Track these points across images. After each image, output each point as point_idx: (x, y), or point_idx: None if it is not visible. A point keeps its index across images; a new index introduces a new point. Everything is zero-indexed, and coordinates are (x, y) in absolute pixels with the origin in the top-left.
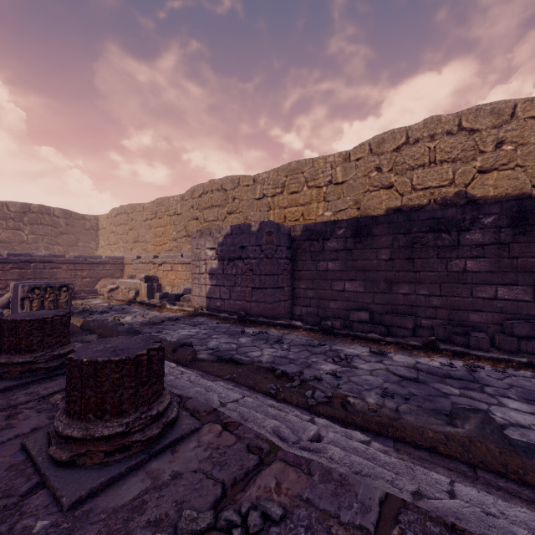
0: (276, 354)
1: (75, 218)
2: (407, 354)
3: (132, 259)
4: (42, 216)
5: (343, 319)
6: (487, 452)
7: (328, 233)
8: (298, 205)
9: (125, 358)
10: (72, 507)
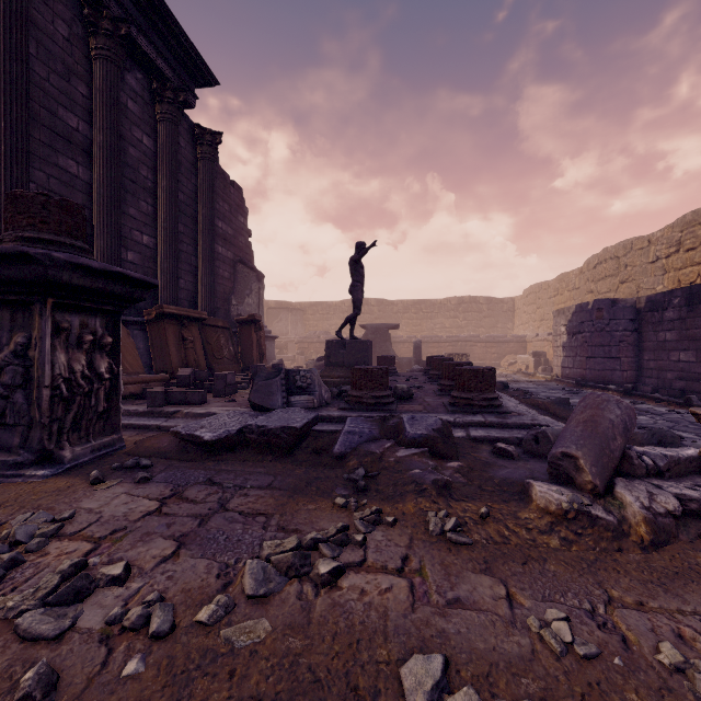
0: (556, 396)
1: (495, 303)
2: (659, 406)
3: (532, 337)
4: (470, 305)
5: (670, 389)
6: (547, 405)
7: (665, 303)
8: (693, 264)
9: (440, 358)
10: (428, 382)
